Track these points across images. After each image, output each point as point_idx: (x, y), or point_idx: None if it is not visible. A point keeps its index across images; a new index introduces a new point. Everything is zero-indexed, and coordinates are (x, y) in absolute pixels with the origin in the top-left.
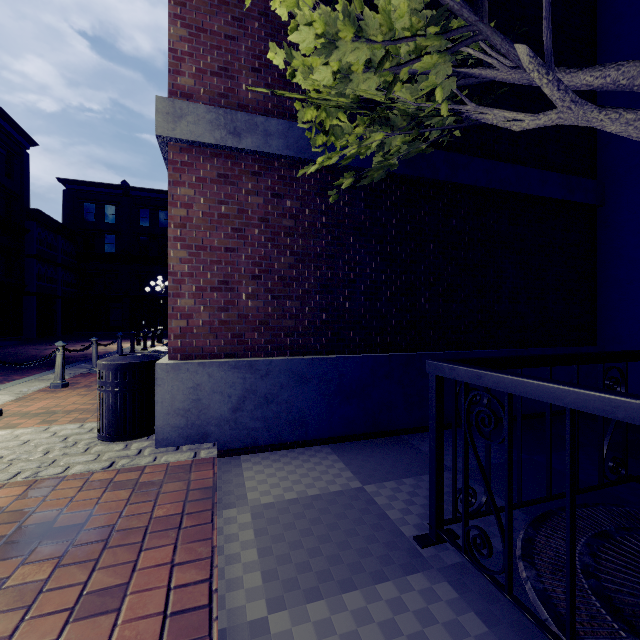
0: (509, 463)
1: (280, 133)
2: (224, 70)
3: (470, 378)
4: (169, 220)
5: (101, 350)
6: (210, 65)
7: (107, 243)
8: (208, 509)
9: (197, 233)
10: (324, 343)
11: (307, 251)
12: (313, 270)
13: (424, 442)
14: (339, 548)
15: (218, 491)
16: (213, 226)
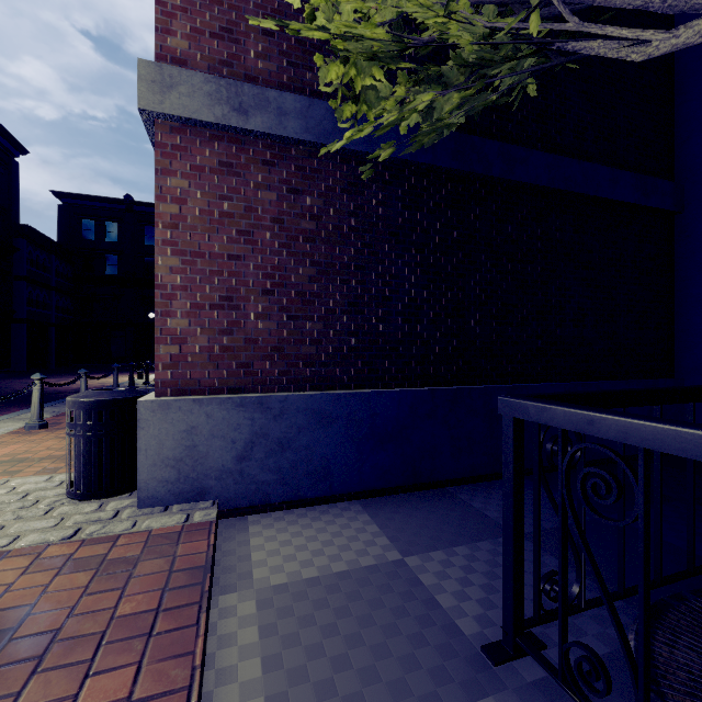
0: (646, 558)
1: (298, 112)
2: (227, 31)
3: (574, 424)
4: (156, 218)
5: (97, 384)
6: (209, 24)
7: (108, 264)
8: (195, 601)
9: (192, 236)
10: (353, 375)
11: (332, 261)
12: (339, 284)
13: (475, 496)
14: (375, 656)
15: (215, 567)
16: (213, 227)
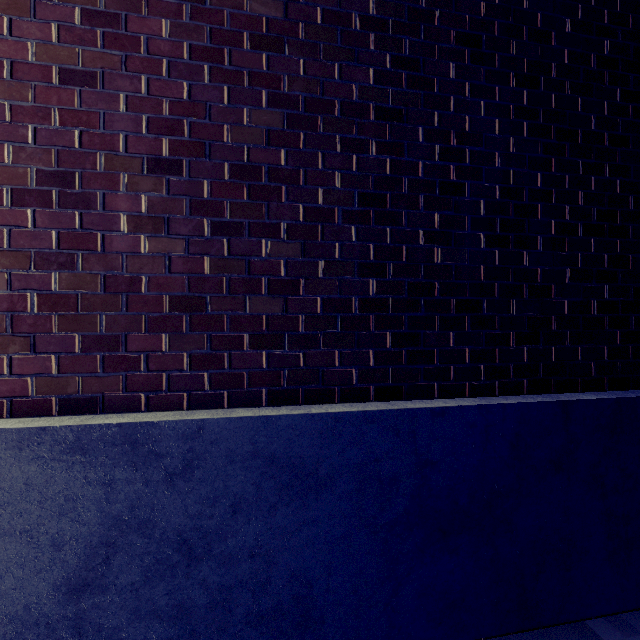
0: None
1: None
2: None
3: None
4: None
5: None
6: None
7: None
8: None
9: None
10: (371, 365)
11: (321, 95)
12: (339, 152)
13: None
14: None
15: None
16: (22, 1)
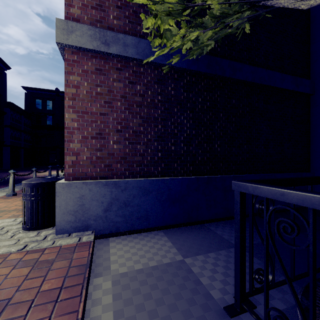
0: (314, 267)
1: (133, 45)
2: (99, 6)
3: (273, 195)
4: (65, 95)
5: (42, 175)
6: (90, 2)
7: (48, 120)
8: (81, 282)
9: (82, 103)
10: (159, 170)
11: (149, 116)
12: (153, 127)
13: (218, 228)
14: (170, 310)
15: (92, 264)
16: (92, 99)
